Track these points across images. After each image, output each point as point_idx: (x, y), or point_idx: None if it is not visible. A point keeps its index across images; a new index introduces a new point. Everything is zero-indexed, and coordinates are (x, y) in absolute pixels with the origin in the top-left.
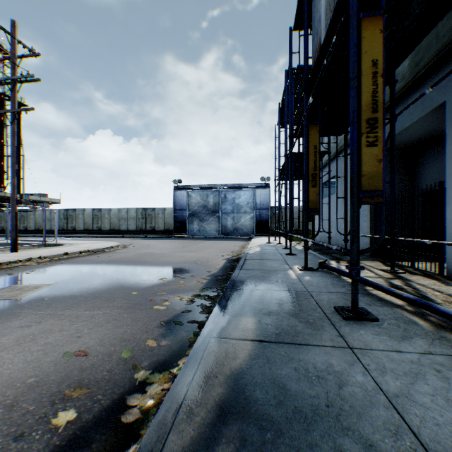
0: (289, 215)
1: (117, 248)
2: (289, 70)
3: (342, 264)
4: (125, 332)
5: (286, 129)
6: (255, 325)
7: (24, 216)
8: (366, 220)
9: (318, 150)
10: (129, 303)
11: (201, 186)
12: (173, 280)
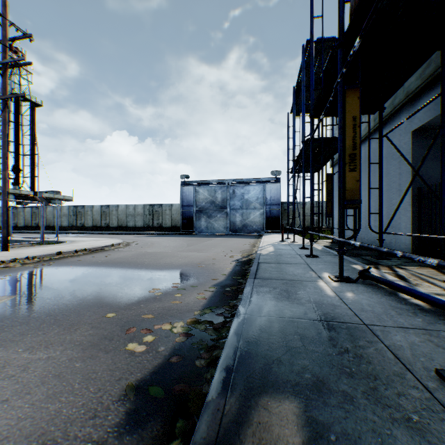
0: (310, 209)
1: (118, 246)
2: (311, 38)
3: (384, 271)
4: (57, 413)
5: (303, 112)
6: (301, 432)
7: (35, 213)
8: (406, 216)
9: (358, 122)
10: (96, 335)
11: (209, 182)
12: (168, 291)
